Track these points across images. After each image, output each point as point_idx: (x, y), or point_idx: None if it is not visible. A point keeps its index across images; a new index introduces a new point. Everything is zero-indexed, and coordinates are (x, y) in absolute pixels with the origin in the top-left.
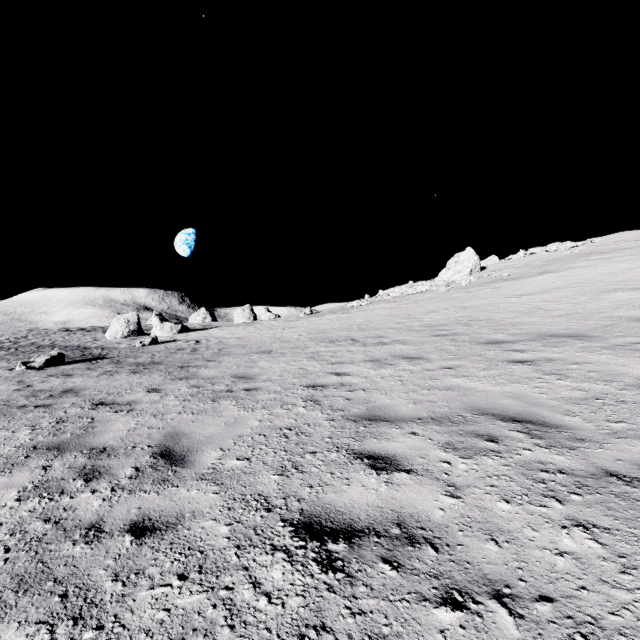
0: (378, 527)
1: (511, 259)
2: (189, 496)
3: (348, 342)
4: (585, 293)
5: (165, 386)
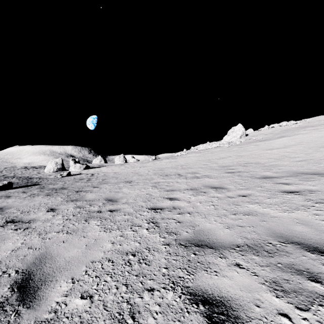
0: None
1: (261, 130)
2: None
3: (176, 176)
4: (310, 148)
5: (60, 206)
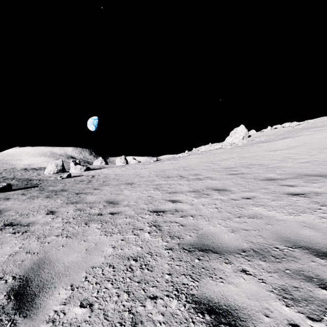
0: None
1: (264, 131)
2: None
3: (178, 178)
4: (314, 149)
5: (60, 209)
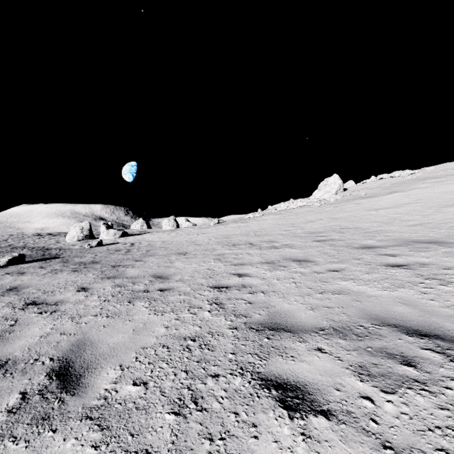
0: None
1: (365, 183)
2: (62, 451)
3: (247, 246)
4: (430, 207)
5: (94, 285)
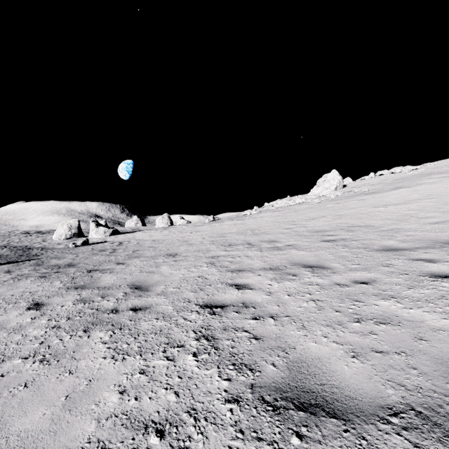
0: None
1: (364, 179)
2: None
3: (245, 246)
4: (446, 203)
5: (53, 299)
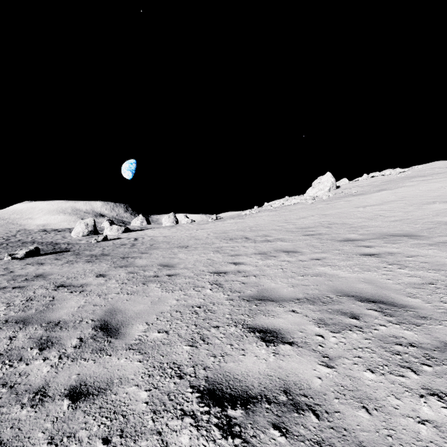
0: (268, 394)
1: (357, 181)
2: (118, 364)
3: (243, 240)
4: (412, 204)
5: (109, 272)
